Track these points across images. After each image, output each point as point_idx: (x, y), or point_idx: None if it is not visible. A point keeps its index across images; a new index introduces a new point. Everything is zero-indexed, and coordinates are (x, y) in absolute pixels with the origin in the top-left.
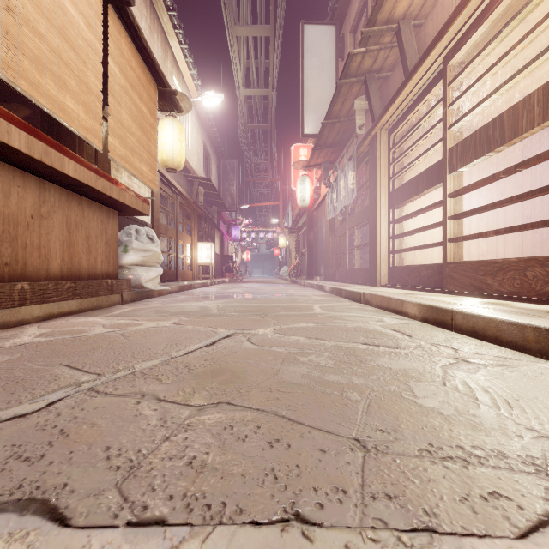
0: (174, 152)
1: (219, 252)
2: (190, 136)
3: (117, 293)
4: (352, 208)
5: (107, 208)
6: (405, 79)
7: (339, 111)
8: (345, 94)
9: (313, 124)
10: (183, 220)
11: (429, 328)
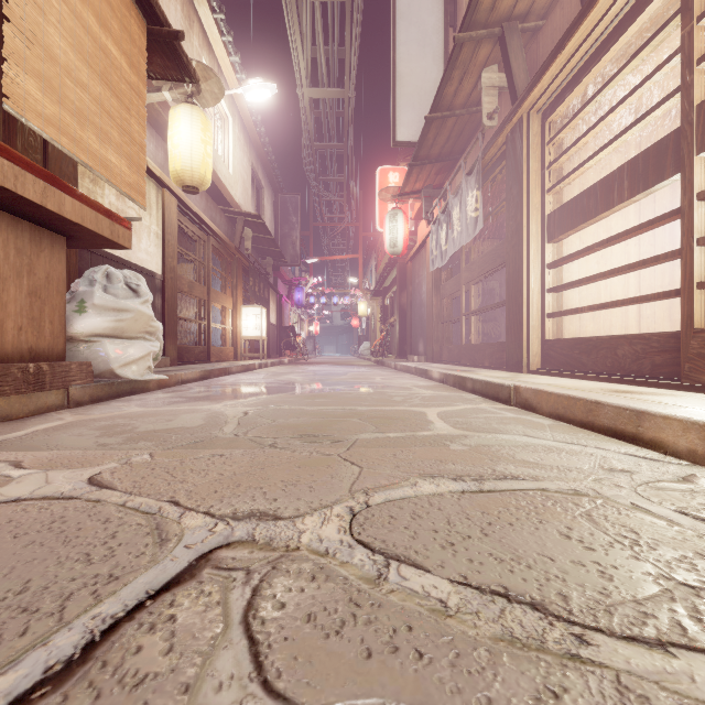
0: (194, 159)
1: (275, 322)
2: (231, 155)
3: (53, 389)
4: (470, 252)
5: (35, 228)
6: None
7: (453, 96)
8: (465, 64)
9: (410, 127)
10: (221, 275)
11: None
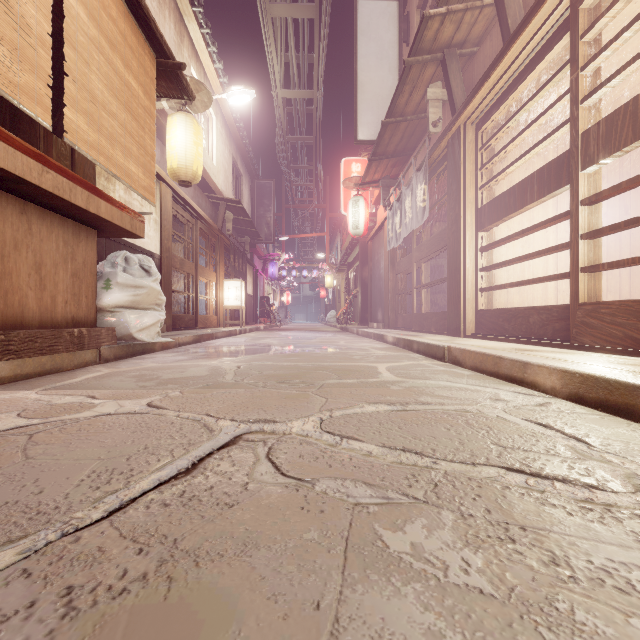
0: (187, 158)
1: (252, 293)
2: (214, 148)
3: (90, 348)
4: (420, 235)
5: (76, 224)
6: (506, 42)
7: (405, 105)
8: (414, 80)
9: (370, 128)
10: (206, 253)
11: (596, 416)
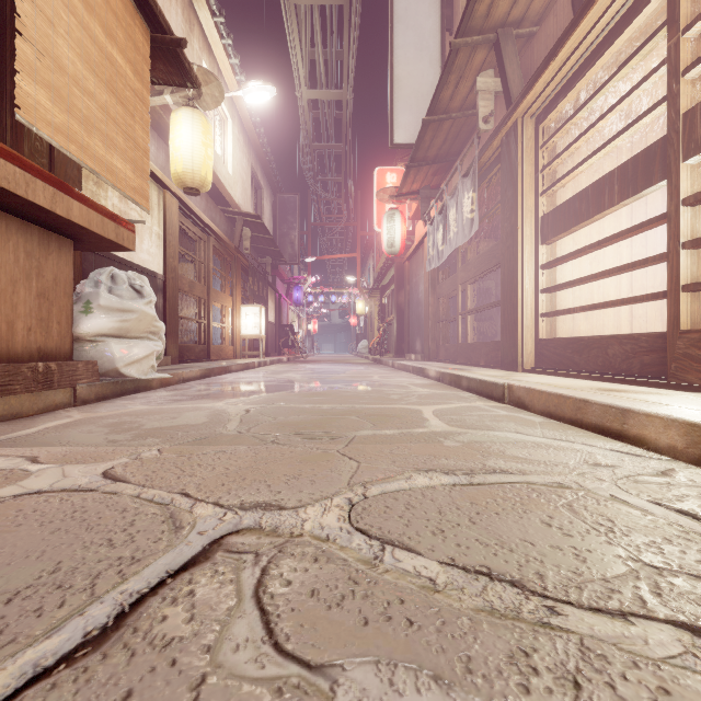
0: (195, 161)
1: (274, 320)
2: (230, 156)
3: (61, 387)
4: (466, 252)
5: (44, 232)
6: (580, 8)
7: (449, 99)
8: (461, 68)
9: (407, 129)
10: (220, 275)
11: None
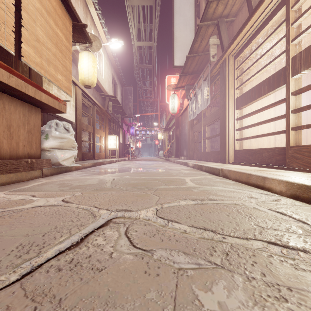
0: (89, 74)
1: (122, 142)
2: (103, 70)
3: (37, 169)
4: (205, 113)
5: (30, 105)
6: (251, 12)
7: (198, 47)
8: (203, 34)
9: (180, 59)
10: (99, 122)
11: (308, 207)
